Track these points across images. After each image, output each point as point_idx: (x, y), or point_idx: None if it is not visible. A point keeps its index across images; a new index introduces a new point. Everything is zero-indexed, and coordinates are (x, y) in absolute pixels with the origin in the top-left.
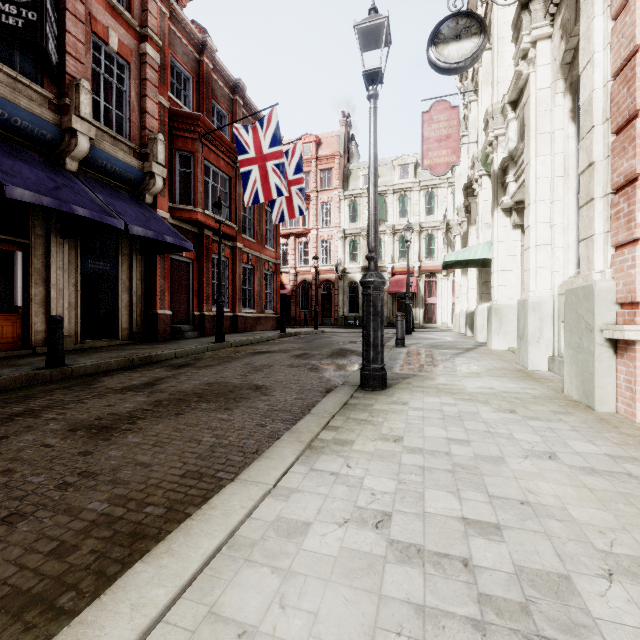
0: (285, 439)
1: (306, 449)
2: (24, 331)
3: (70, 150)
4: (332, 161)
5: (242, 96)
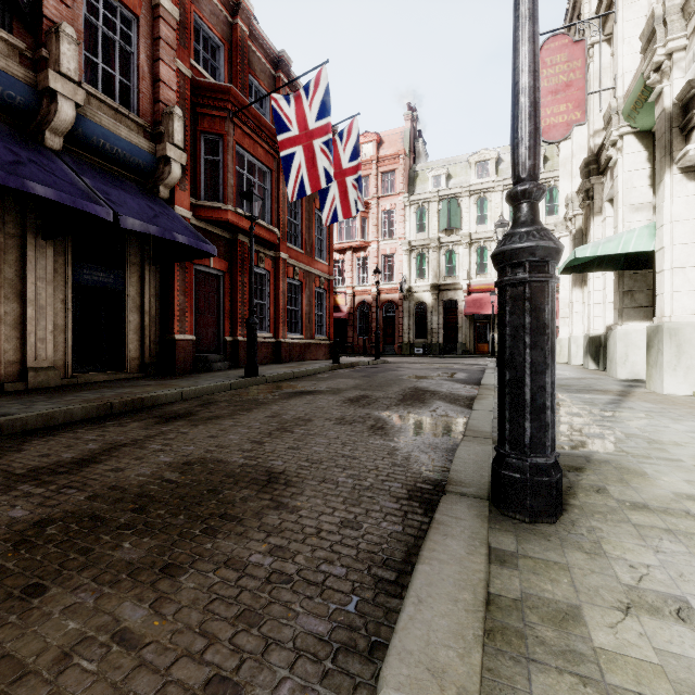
0: None
1: None
2: None
3: (49, 120)
4: (395, 161)
5: (287, 73)
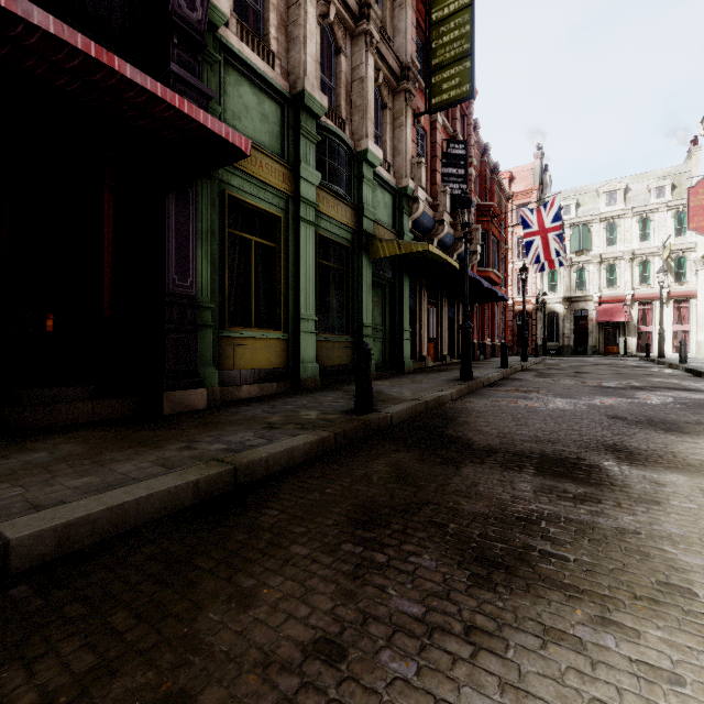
0: None
1: None
2: (436, 352)
3: (457, 249)
4: (529, 196)
5: (496, 174)
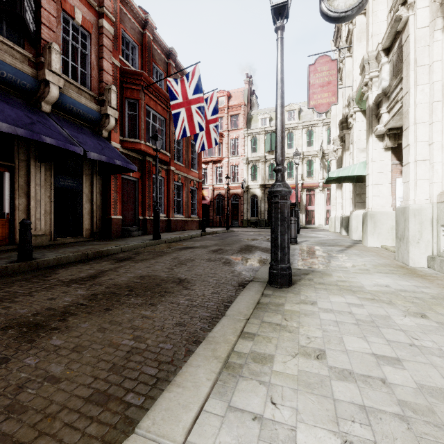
0: (200, 353)
1: (222, 369)
2: (10, 231)
3: (44, 96)
4: (239, 109)
5: (174, 60)
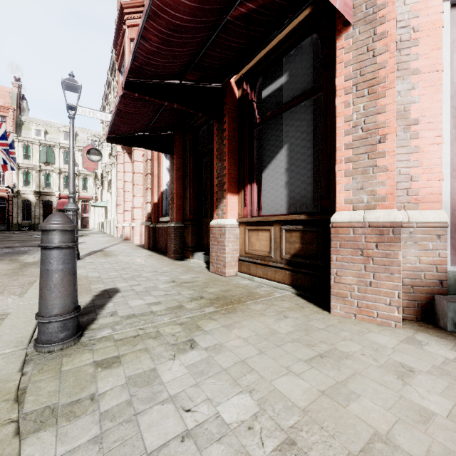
0: None
1: None
2: None
3: None
4: (6, 111)
5: None
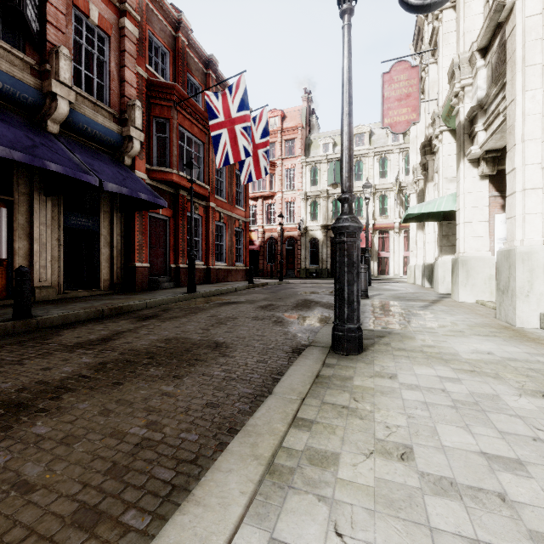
0: (234, 450)
1: (264, 476)
2: (8, 282)
3: (51, 113)
4: (295, 132)
5: (214, 70)
